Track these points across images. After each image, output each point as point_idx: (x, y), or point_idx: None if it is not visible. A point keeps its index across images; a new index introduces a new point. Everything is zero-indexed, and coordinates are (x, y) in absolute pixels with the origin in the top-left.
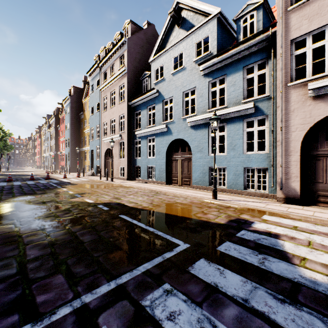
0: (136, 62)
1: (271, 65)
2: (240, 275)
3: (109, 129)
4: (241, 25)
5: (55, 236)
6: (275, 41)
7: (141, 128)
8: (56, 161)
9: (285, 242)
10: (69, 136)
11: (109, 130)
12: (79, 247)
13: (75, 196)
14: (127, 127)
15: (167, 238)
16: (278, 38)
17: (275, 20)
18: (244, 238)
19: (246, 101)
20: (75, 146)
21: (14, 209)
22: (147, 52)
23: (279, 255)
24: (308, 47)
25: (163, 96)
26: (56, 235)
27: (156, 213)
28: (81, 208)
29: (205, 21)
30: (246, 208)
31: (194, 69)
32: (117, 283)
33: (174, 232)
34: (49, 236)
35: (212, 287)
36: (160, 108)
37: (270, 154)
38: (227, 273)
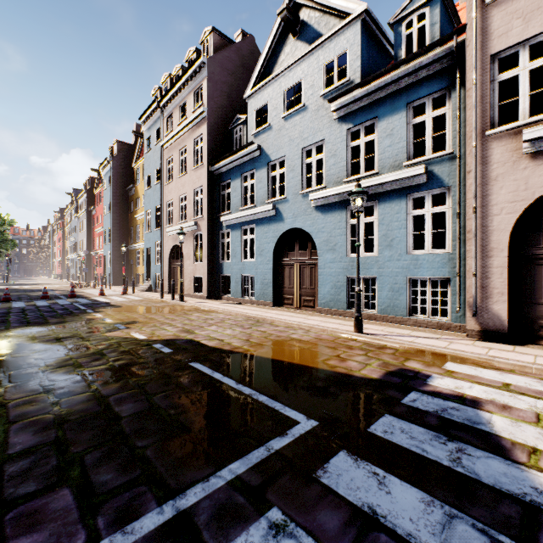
0: (222, 99)
1: (456, 101)
2: (417, 488)
3: (177, 213)
4: (402, 32)
5: (69, 405)
6: (464, 58)
7: (231, 210)
8: (89, 266)
9: (493, 415)
10: (110, 224)
11: (178, 215)
12: (110, 427)
13: (114, 328)
14: (208, 210)
15: (276, 408)
16: (469, 52)
17: (462, 25)
18: (416, 408)
19: (412, 163)
20: (120, 241)
21: (4, 352)
22: (242, 82)
23: (486, 443)
24: (523, 68)
25: (268, 155)
26: (71, 403)
27: (256, 359)
28: (123, 350)
29: (341, 27)
30: (415, 349)
31: (321, 109)
32: (177, 508)
33: (288, 397)
34: (59, 404)
35: (366, 516)
36: (263, 176)
37: (455, 254)
38: (392, 484)
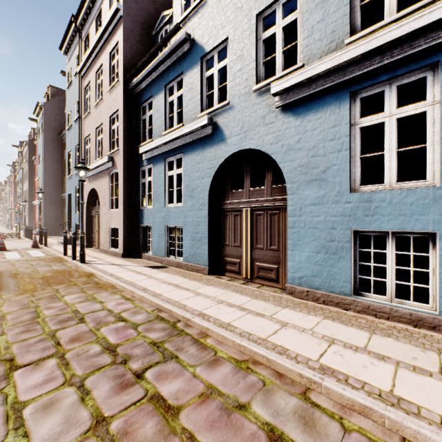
0: (144, 0)
1: None
2: None
3: (93, 150)
4: None
5: None
6: None
7: (153, 138)
8: (30, 216)
9: None
10: (42, 172)
11: (94, 152)
12: None
13: None
14: (124, 139)
15: None
16: None
17: None
18: None
19: None
20: (54, 190)
21: None
22: None
23: None
24: None
25: (201, 45)
26: None
27: None
28: None
29: None
30: None
31: None
32: None
33: None
34: None
35: None
36: (195, 79)
37: None
38: None
